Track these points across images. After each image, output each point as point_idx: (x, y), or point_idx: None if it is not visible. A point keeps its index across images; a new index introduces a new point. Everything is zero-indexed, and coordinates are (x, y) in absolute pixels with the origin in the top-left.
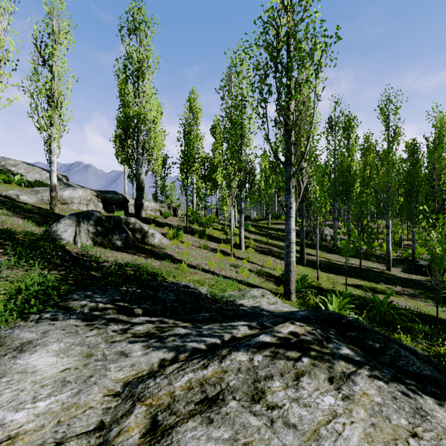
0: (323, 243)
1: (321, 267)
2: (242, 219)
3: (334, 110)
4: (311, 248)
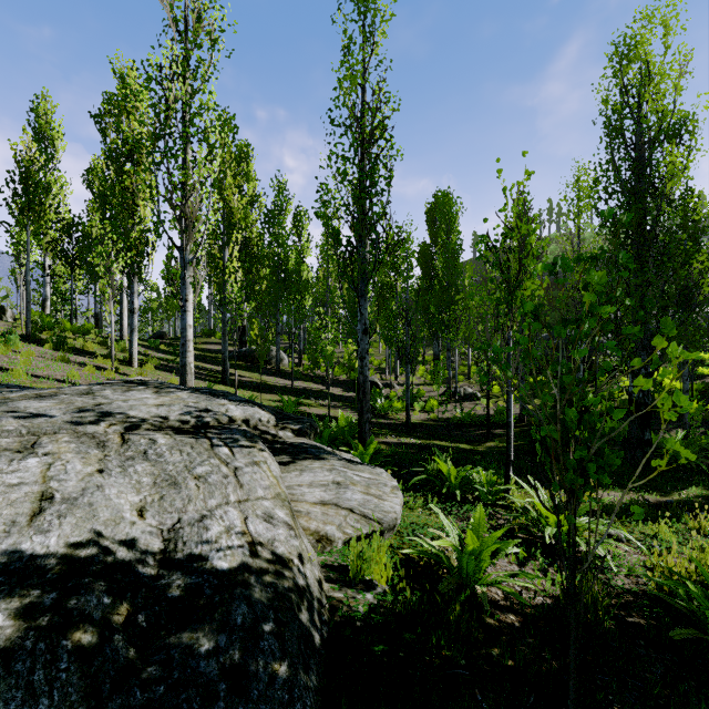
0: (267, 366)
1: (250, 387)
2: (135, 322)
3: (277, 196)
4: (248, 371)
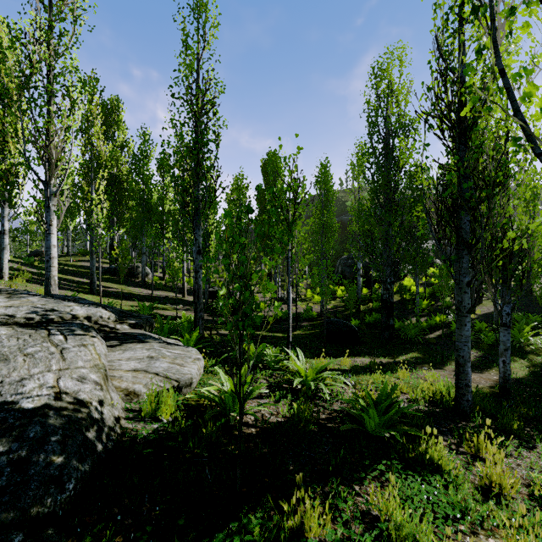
0: (134, 279)
1: (116, 296)
2: (6, 242)
3: (142, 144)
4: (117, 283)
